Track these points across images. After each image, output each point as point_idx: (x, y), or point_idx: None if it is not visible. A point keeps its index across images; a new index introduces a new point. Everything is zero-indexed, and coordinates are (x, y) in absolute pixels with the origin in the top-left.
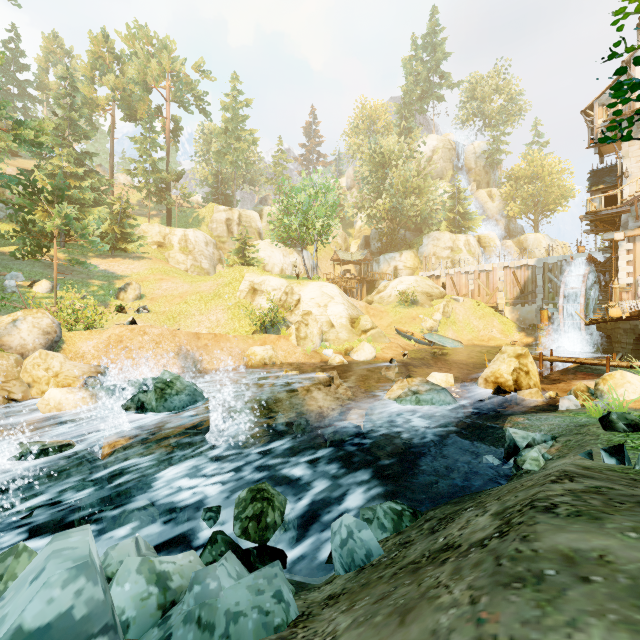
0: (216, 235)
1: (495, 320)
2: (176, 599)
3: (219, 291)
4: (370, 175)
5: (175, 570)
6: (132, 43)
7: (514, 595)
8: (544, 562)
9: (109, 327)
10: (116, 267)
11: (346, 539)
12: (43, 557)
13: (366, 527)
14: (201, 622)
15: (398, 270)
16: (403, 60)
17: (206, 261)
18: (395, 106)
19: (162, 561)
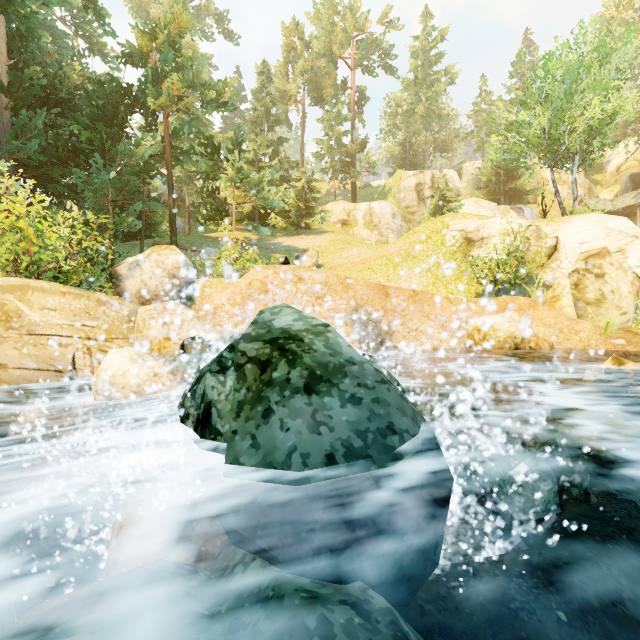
0: (404, 206)
1: None
2: None
3: (412, 250)
4: None
5: None
6: (319, 20)
7: None
8: None
9: None
10: (299, 242)
11: None
12: None
13: None
14: None
15: None
16: None
17: (393, 235)
18: None
19: None
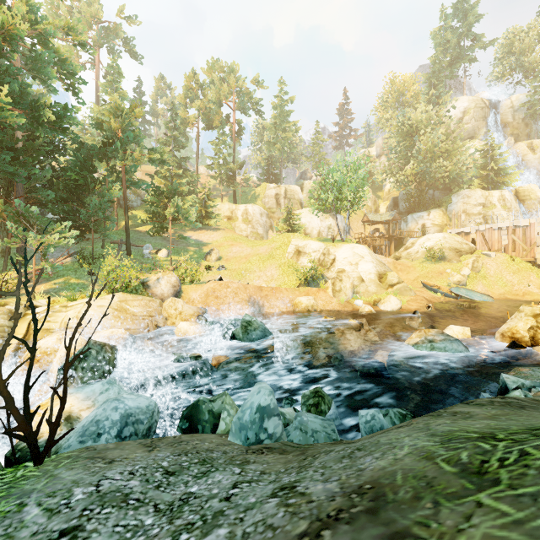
0: (268, 207)
1: (532, 275)
2: (289, 423)
3: (272, 253)
4: (398, 145)
5: (286, 412)
6: (210, 74)
7: (425, 417)
8: (445, 413)
9: (203, 281)
10: (203, 237)
11: (368, 419)
12: (256, 388)
13: (380, 415)
14: (302, 431)
15: (426, 228)
16: (431, 33)
17: (261, 228)
18: (423, 76)
19: (280, 408)
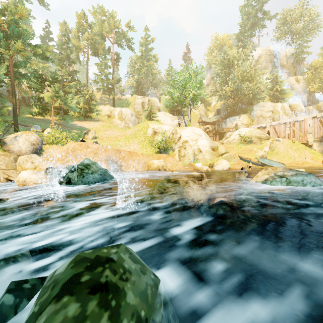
0: (136, 111)
1: (306, 151)
2: None
3: (135, 134)
4: (221, 72)
5: None
6: (96, 16)
7: None
8: None
9: None
10: (86, 125)
11: None
12: None
13: None
14: None
15: (238, 126)
16: (240, 7)
17: (131, 124)
18: (235, 34)
19: None
